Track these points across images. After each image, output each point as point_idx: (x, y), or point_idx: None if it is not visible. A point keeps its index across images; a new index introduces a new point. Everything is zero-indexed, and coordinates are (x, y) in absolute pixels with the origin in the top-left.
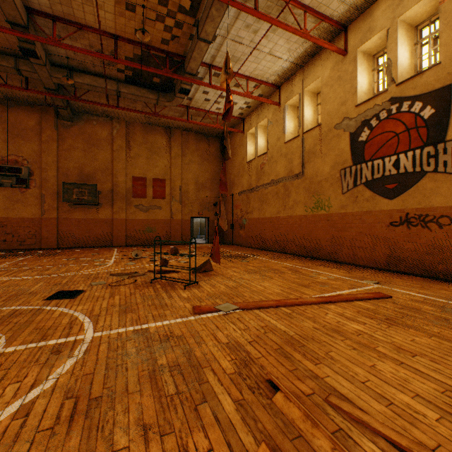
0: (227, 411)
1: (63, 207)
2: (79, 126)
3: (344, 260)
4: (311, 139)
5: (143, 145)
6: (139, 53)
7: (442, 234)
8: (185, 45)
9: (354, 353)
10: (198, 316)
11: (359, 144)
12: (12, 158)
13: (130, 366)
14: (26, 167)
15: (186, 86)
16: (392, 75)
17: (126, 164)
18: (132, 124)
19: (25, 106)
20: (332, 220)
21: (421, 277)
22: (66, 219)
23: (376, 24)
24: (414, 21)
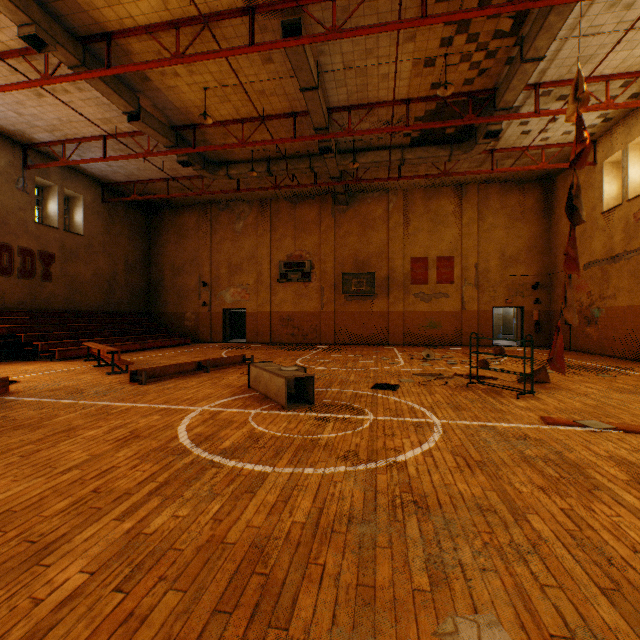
0: (630, 502)
1: (339, 299)
2: (353, 208)
3: None
4: None
5: (424, 216)
6: (431, 108)
7: None
8: (496, 75)
9: None
10: (553, 427)
11: None
12: (297, 253)
13: (495, 449)
14: (308, 261)
15: (494, 127)
16: None
17: (402, 244)
18: (410, 192)
19: (307, 200)
20: None
21: None
22: (341, 313)
23: None
24: None
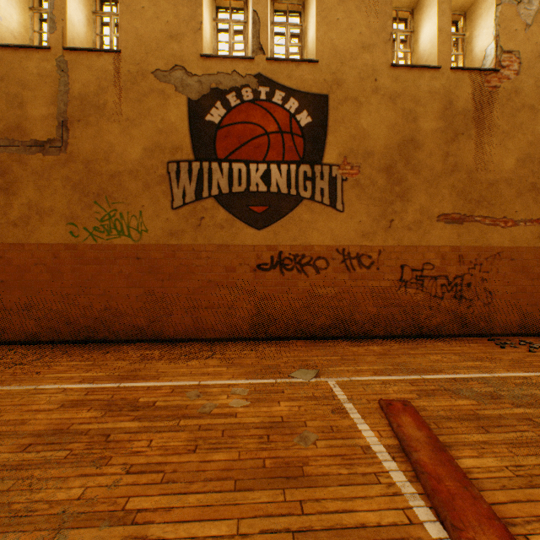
0: None
1: None
2: None
3: (177, 334)
4: (90, 72)
5: None
6: None
7: (320, 280)
8: None
9: None
10: None
11: (207, 126)
12: None
13: None
14: None
15: None
16: (261, 41)
17: None
18: None
19: None
20: (151, 259)
21: (300, 341)
22: None
23: None
24: None
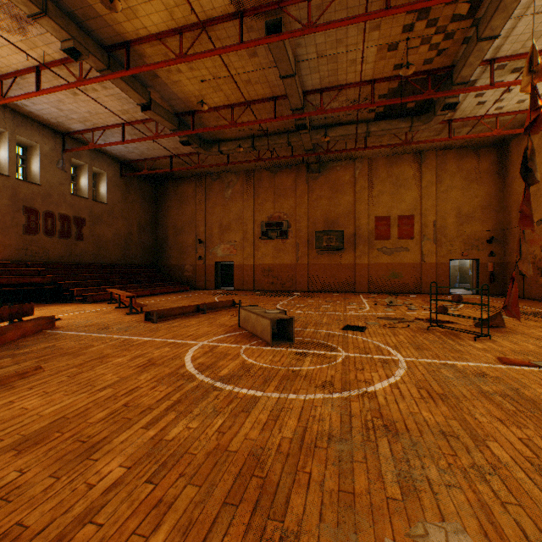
0: None
1: (312, 253)
2: (324, 175)
3: None
4: None
5: (386, 180)
6: (394, 86)
7: None
8: (454, 53)
9: None
10: (509, 366)
11: None
12: (276, 215)
13: (456, 384)
14: (285, 221)
15: (451, 100)
16: None
17: (367, 205)
18: (374, 160)
19: (285, 169)
20: None
21: None
22: (313, 265)
23: None
24: None
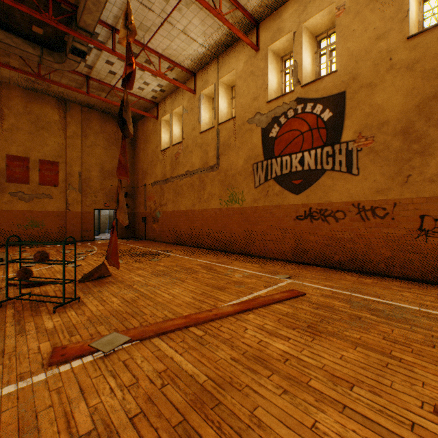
0: None
1: None
2: None
3: (256, 253)
4: (226, 131)
5: (25, 116)
6: None
7: (338, 227)
8: None
9: (286, 402)
10: (54, 371)
11: (270, 140)
12: None
13: None
14: None
15: (80, 46)
16: (298, 77)
17: None
18: (6, 86)
19: None
20: (246, 214)
21: (322, 267)
22: None
23: (284, 25)
24: (315, 31)
